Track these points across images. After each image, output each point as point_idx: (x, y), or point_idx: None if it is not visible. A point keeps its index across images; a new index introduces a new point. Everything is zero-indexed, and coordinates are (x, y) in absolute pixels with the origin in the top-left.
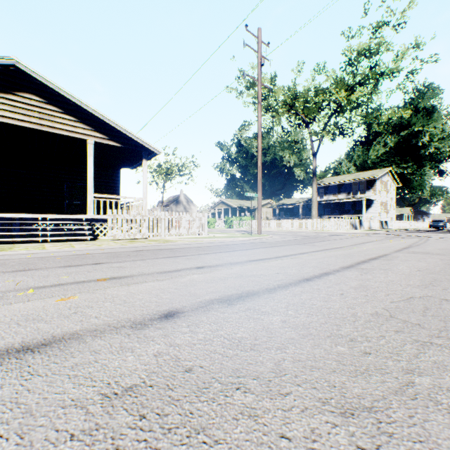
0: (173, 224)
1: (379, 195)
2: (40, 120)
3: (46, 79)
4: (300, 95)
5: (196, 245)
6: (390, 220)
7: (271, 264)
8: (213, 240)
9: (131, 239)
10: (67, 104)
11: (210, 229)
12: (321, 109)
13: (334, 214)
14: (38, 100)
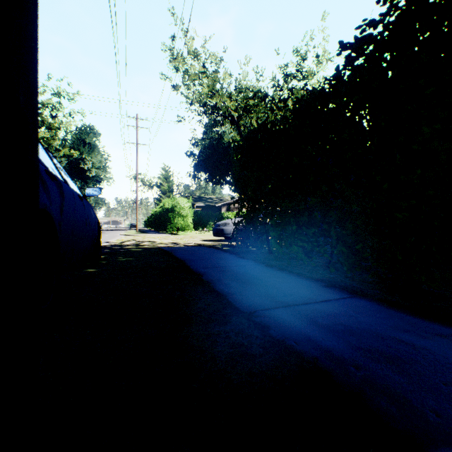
0: None
1: None
2: None
3: None
4: None
5: None
6: None
7: None
8: None
9: None
10: None
11: None
12: None
13: None
14: None
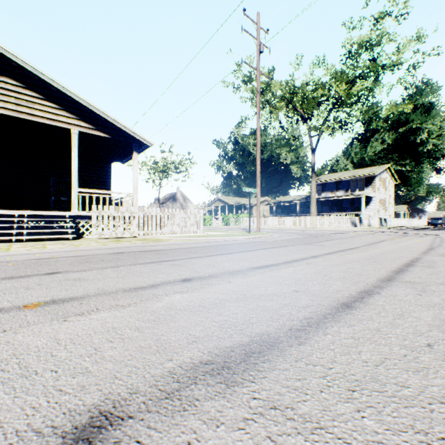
0: (165, 221)
1: (377, 192)
2: (17, 106)
3: (23, 60)
4: (299, 89)
5: (188, 245)
6: (388, 217)
7: (281, 273)
8: (208, 238)
9: (119, 238)
10: (48, 90)
11: (206, 227)
12: (320, 104)
13: (332, 212)
14: (14, 84)
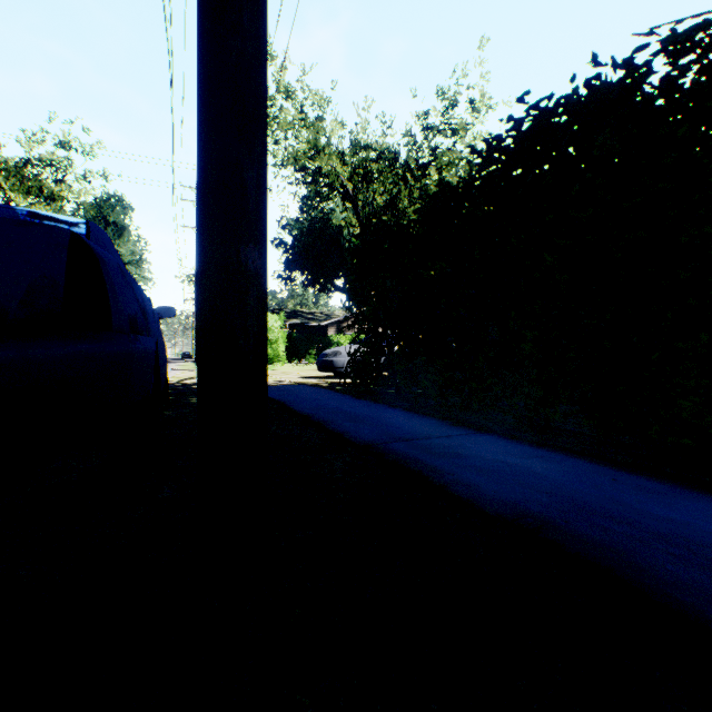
0: None
1: None
2: None
3: None
4: None
5: None
6: None
7: None
8: None
9: None
10: None
11: None
12: None
13: None
14: None
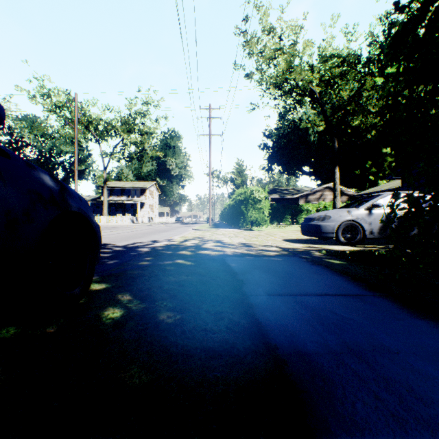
0: None
1: (149, 199)
2: None
3: None
4: (95, 121)
5: None
6: (155, 216)
7: (113, 232)
8: None
9: None
10: None
11: None
12: (111, 135)
13: (118, 212)
14: None
